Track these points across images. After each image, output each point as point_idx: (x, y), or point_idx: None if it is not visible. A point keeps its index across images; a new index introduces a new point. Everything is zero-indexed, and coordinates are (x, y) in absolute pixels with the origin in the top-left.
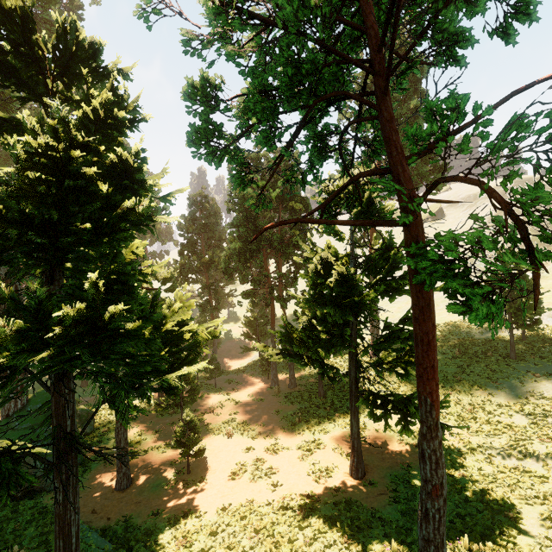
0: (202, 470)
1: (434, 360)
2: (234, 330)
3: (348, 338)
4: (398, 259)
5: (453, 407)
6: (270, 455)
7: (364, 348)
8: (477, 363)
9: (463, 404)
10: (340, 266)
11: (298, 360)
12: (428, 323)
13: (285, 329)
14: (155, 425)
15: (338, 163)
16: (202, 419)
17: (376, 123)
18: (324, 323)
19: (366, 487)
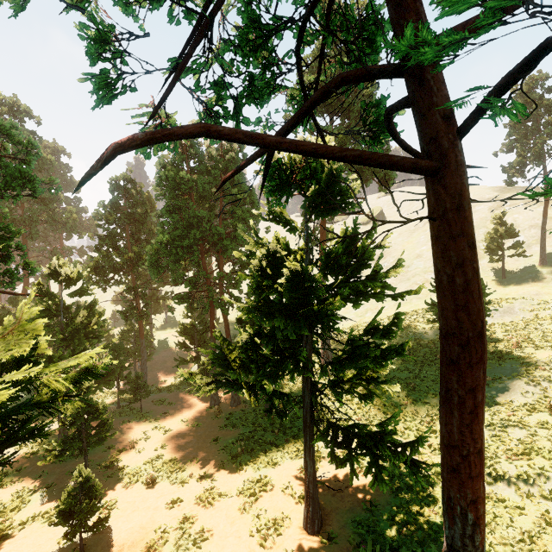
0: (103, 548)
1: (482, 441)
2: (171, 337)
3: (303, 360)
4: (366, 254)
5: (411, 420)
6: (202, 509)
7: (321, 367)
8: (429, 367)
9: (421, 415)
10: (293, 262)
11: (237, 391)
12: (476, 372)
13: (219, 349)
14: (48, 477)
15: (293, 106)
16: (117, 460)
17: (327, 111)
18: (272, 340)
19: (325, 546)
